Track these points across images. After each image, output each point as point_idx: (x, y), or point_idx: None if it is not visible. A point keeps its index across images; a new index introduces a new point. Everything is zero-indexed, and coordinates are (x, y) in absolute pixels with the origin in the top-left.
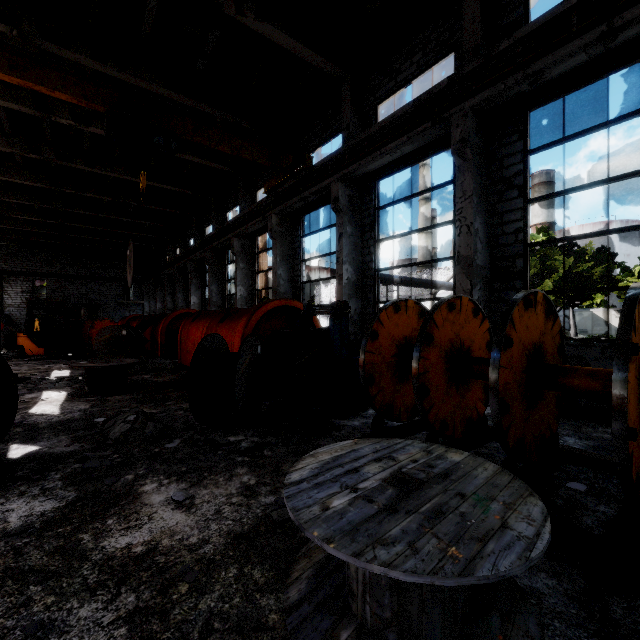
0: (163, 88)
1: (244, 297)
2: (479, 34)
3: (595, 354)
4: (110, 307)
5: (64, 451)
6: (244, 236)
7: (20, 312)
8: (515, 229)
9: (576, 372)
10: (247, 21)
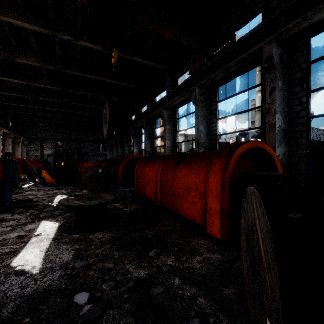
0: None
1: (169, 147)
2: None
3: None
4: (91, 155)
5: None
6: (169, 108)
7: (50, 158)
8: None
9: None
10: None
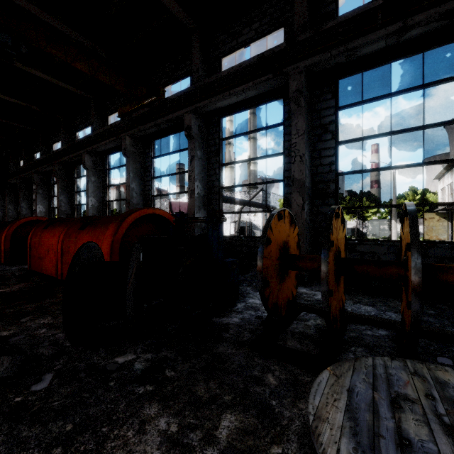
0: None
1: (95, 207)
2: (307, 15)
3: (383, 250)
4: None
5: None
6: (95, 153)
7: None
8: (329, 162)
9: (452, 270)
10: None
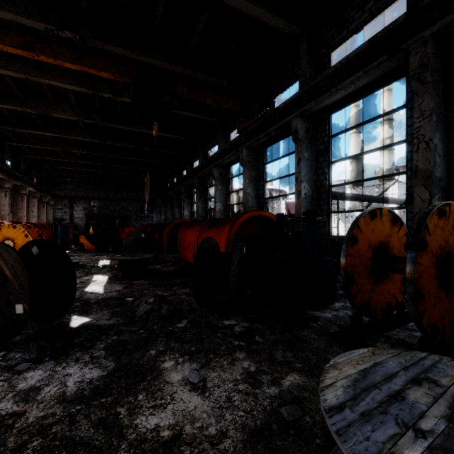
0: (168, 63)
1: (221, 210)
2: None
3: None
4: (133, 218)
5: (106, 324)
6: (221, 166)
7: (82, 222)
8: None
9: None
10: (228, 1)
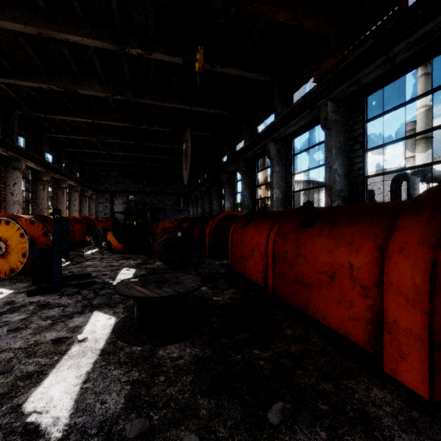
0: None
1: (279, 199)
2: None
3: None
4: (169, 212)
5: None
6: (279, 140)
7: (121, 216)
8: None
9: None
10: None
